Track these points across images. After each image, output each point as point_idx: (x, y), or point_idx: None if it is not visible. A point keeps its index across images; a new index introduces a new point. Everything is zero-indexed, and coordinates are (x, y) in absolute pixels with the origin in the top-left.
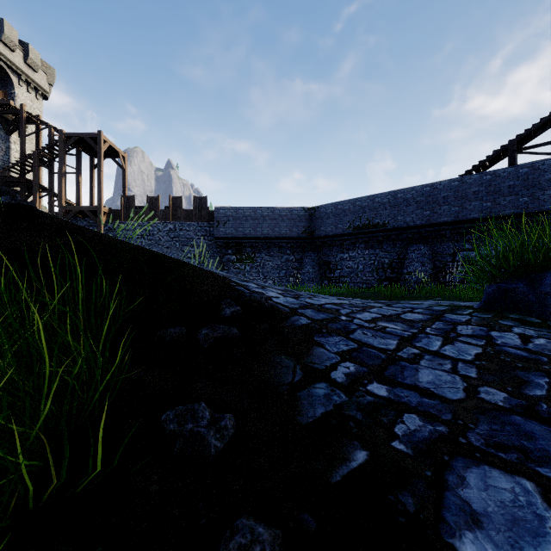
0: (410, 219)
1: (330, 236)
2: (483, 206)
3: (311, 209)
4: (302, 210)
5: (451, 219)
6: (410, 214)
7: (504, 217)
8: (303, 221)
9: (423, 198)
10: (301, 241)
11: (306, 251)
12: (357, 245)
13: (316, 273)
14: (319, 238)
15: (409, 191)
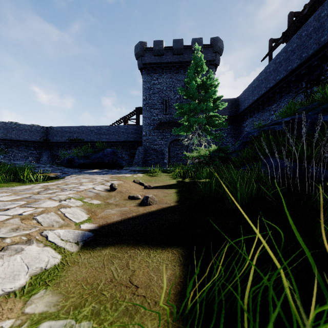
0: (92, 138)
1: (57, 142)
2: (115, 137)
3: (47, 128)
4: (41, 127)
5: (106, 140)
6: (92, 137)
7: (121, 142)
8: (42, 133)
9: (97, 131)
10: (41, 143)
11: (44, 149)
12: (71, 148)
13: (49, 160)
14: (52, 143)
15: (92, 127)
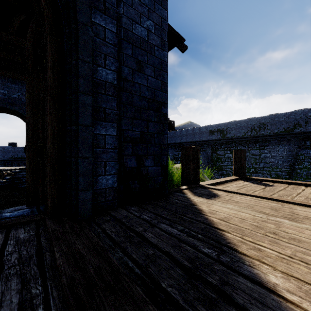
0: None
1: None
2: None
3: None
4: None
5: None
6: None
7: None
8: None
9: None
10: None
11: None
12: (14, 164)
13: None
14: None
15: None
